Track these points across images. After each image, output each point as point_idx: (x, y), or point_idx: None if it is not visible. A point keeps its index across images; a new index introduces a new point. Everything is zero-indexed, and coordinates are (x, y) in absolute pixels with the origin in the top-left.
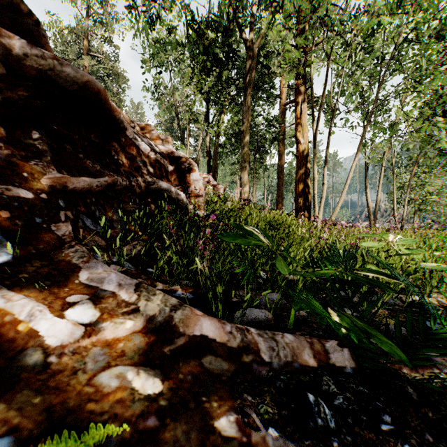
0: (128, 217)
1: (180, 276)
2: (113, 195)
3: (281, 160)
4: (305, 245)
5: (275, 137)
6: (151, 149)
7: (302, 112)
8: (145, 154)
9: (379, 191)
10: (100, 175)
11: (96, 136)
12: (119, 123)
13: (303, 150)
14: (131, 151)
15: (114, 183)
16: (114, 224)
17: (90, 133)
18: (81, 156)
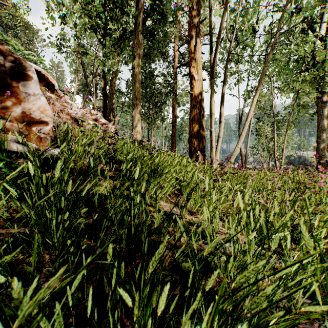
0: None
1: None
2: None
3: (175, 112)
4: None
5: (170, 90)
6: None
7: (196, 44)
8: None
9: (249, 139)
10: None
11: None
12: None
13: (197, 87)
14: None
15: None
16: None
17: None
18: None
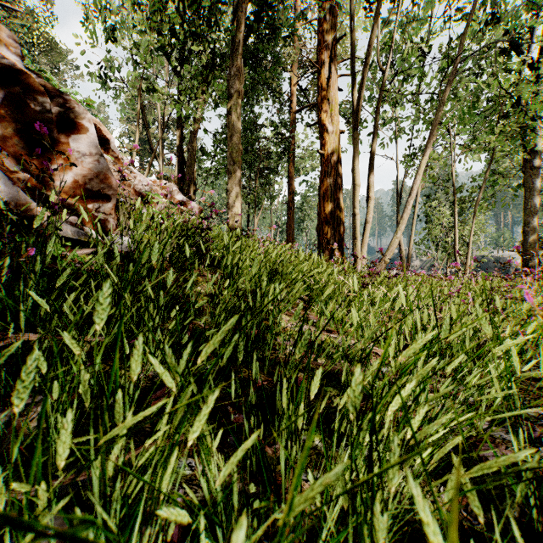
0: None
1: None
2: None
3: (293, 185)
4: None
5: (285, 149)
6: None
7: (330, 75)
8: None
9: (413, 229)
10: None
11: None
12: None
13: (332, 144)
14: None
15: None
16: None
17: None
18: None
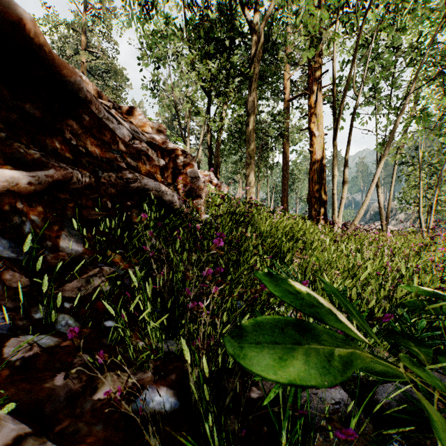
0: (92, 229)
1: (151, 357)
2: (66, 198)
3: (287, 158)
4: (362, 277)
5: (281, 133)
6: (133, 136)
7: (317, 100)
8: (124, 141)
9: (391, 190)
10: (40, 167)
11: (36, 107)
12: (75, 91)
13: (318, 144)
14: (102, 135)
15: (67, 179)
16: (60, 243)
17: (23, 101)
18: (2, 136)
